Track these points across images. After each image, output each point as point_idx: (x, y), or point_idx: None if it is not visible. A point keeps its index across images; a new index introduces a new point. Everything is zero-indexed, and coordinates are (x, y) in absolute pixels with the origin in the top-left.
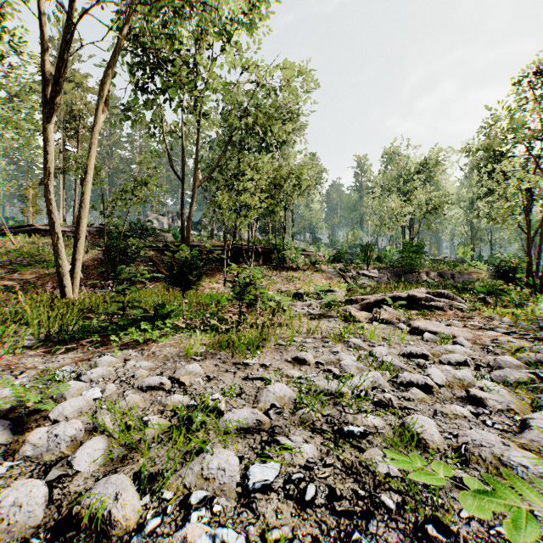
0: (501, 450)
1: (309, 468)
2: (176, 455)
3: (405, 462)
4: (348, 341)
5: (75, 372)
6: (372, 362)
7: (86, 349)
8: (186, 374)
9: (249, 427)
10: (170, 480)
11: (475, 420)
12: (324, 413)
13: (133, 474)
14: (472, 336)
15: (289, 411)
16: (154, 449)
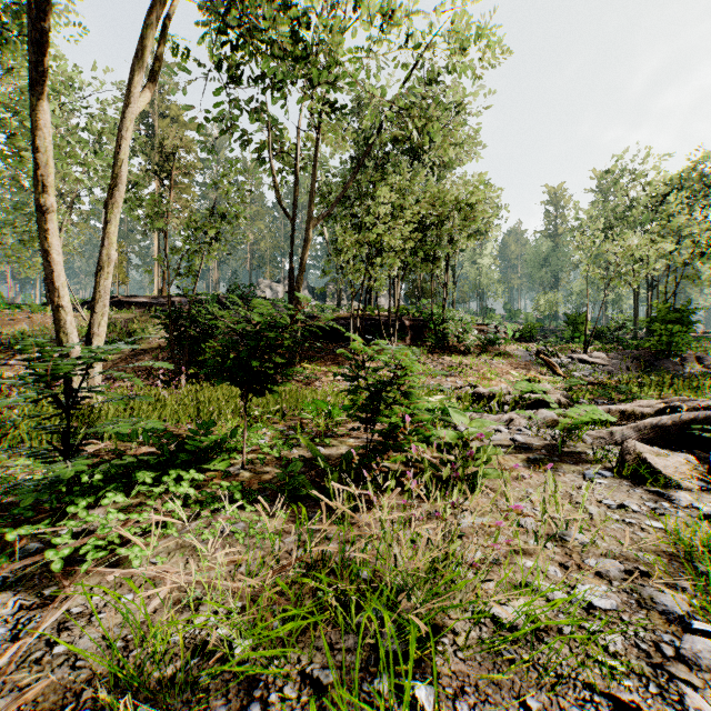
0: None
1: None
2: None
3: None
4: None
5: None
6: None
7: None
8: None
9: None
10: None
11: None
12: None
13: None
14: None
15: None
16: None
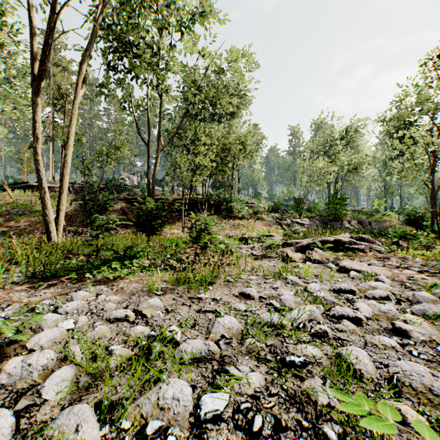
0: (431, 381)
1: (255, 397)
2: (136, 383)
3: (352, 404)
4: (286, 278)
5: (53, 305)
6: (307, 297)
7: (65, 285)
8: (148, 307)
9: (202, 356)
10: (129, 409)
11: (402, 350)
12: (268, 343)
13: (95, 404)
14: (390, 274)
15: (237, 342)
16: (117, 377)
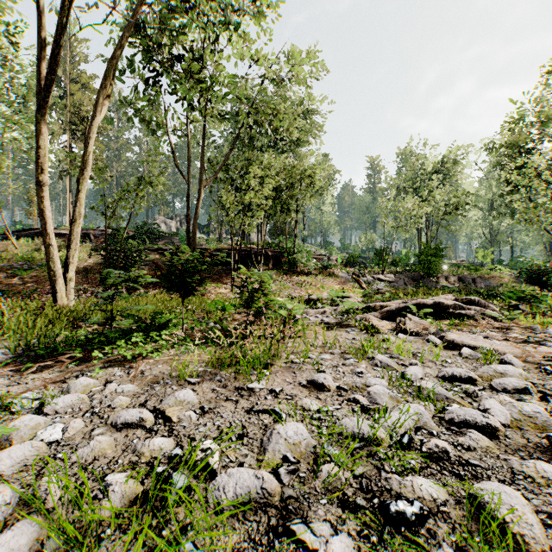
0: None
1: None
2: None
3: None
4: (372, 358)
5: (40, 399)
6: (407, 388)
7: (64, 367)
8: (175, 404)
9: (251, 500)
10: None
11: None
12: (356, 472)
13: None
14: (519, 352)
15: (307, 468)
16: (108, 540)
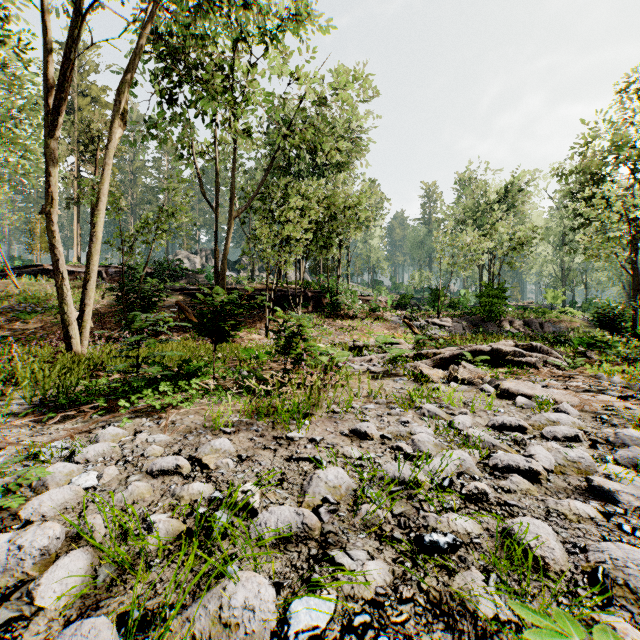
0: None
1: (377, 604)
2: (188, 578)
3: (549, 638)
4: (420, 407)
5: (68, 448)
6: (453, 437)
7: (88, 418)
8: (211, 453)
9: (292, 534)
10: (173, 625)
11: (605, 524)
12: (395, 512)
13: (119, 616)
14: (577, 401)
15: (347, 509)
16: (157, 568)
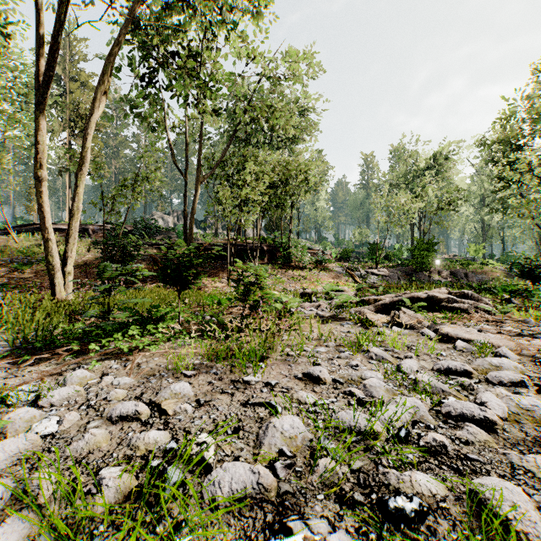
0: None
1: None
2: None
3: None
4: (367, 351)
5: (36, 391)
6: (402, 381)
7: (61, 360)
8: (171, 397)
9: (247, 495)
10: None
11: None
12: (353, 466)
13: None
14: (513, 345)
15: (304, 463)
16: (101, 537)
